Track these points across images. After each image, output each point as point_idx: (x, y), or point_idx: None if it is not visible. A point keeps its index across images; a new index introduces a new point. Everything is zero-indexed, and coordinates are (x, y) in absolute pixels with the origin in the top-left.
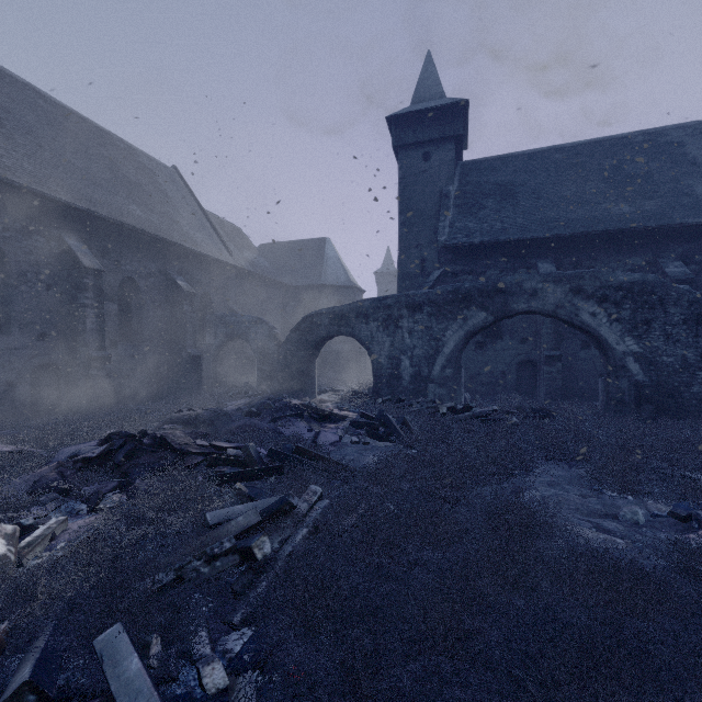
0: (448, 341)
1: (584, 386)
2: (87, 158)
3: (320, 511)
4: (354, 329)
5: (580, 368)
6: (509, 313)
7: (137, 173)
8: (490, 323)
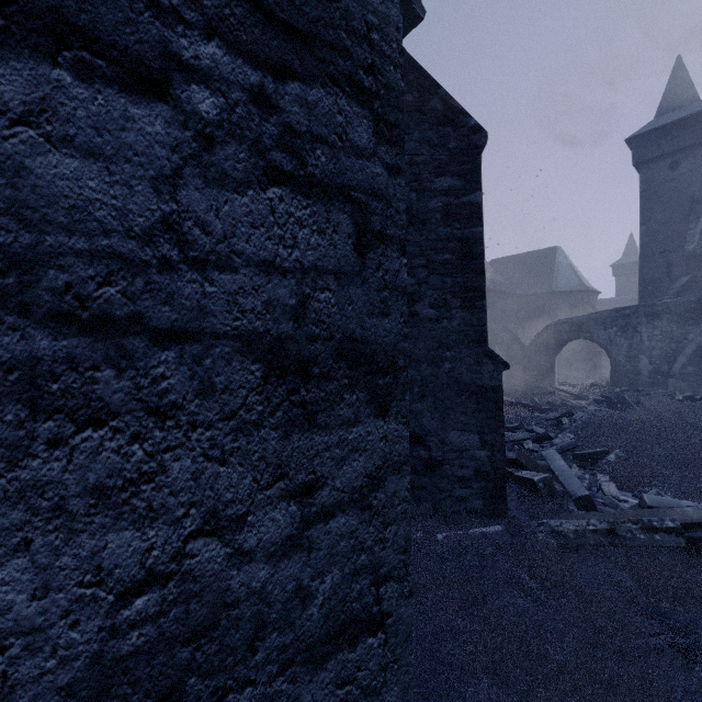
0: (689, 343)
1: None
2: None
3: (585, 418)
4: (593, 334)
5: None
6: None
7: None
8: None
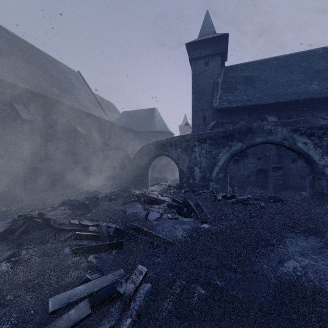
0: (220, 159)
1: (293, 183)
2: (29, 63)
3: (143, 297)
4: (169, 152)
5: (291, 173)
6: (255, 143)
7: (58, 73)
8: (244, 148)
